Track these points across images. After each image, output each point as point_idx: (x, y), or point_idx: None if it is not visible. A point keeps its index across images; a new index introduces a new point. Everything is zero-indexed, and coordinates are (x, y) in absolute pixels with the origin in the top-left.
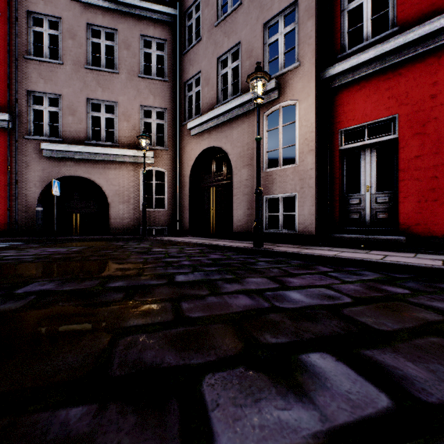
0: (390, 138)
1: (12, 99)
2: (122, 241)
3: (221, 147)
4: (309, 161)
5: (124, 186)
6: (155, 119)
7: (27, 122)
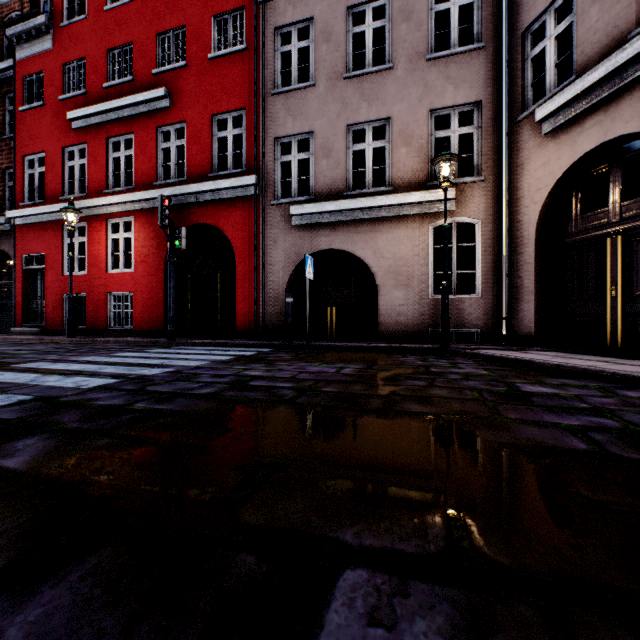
0: None
1: (259, 155)
2: (410, 355)
3: None
4: None
5: (401, 257)
6: (455, 129)
7: (274, 182)
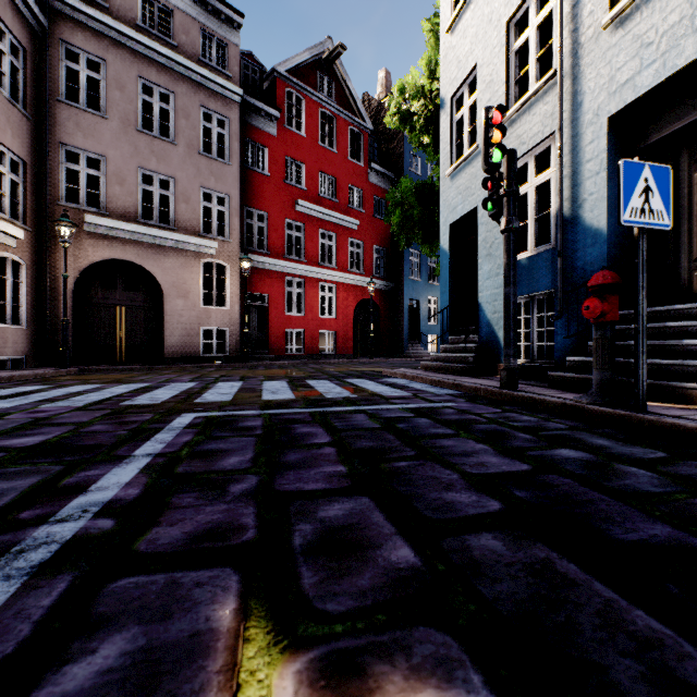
0: (266, 305)
1: None
2: (92, 374)
3: (147, 268)
4: (237, 309)
5: None
6: (9, 171)
7: None
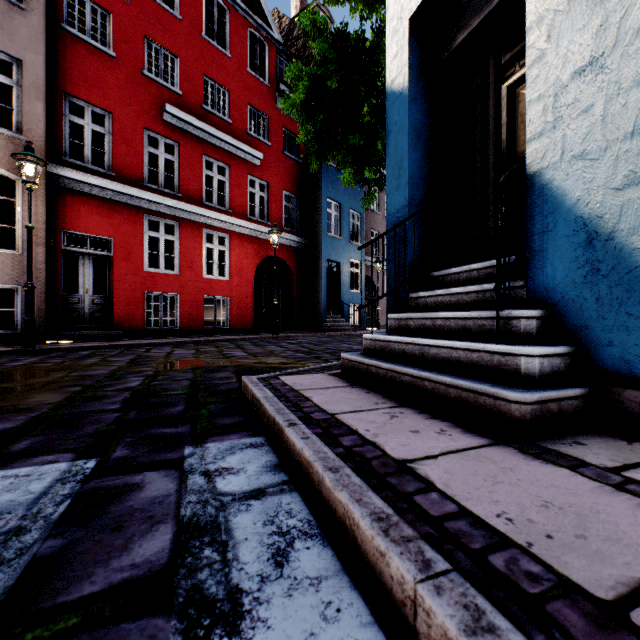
0: (108, 254)
1: None
2: None
3: None
4: (39, 254)
5: None
6: None
7: None
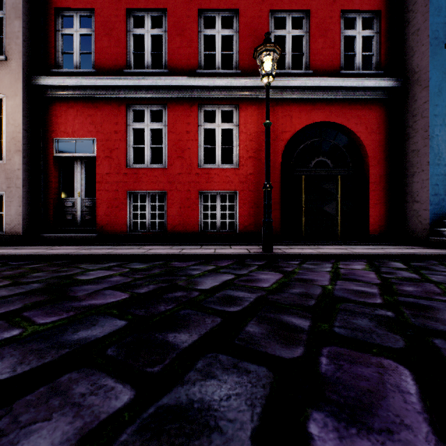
0: (92, 155)
1: None
2: None
3: None
4: (16, 162)
5: None
6: None
7: None
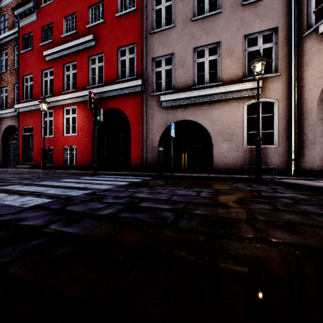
0: None
1: (143, 68)
2: (238, 182)
3: None
4: None
5: (227, 124)
6: (260, 45)
7: (151, 83)
